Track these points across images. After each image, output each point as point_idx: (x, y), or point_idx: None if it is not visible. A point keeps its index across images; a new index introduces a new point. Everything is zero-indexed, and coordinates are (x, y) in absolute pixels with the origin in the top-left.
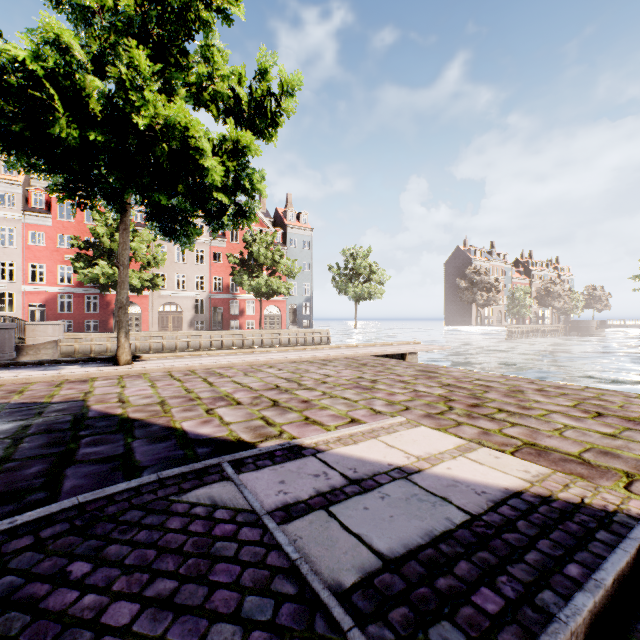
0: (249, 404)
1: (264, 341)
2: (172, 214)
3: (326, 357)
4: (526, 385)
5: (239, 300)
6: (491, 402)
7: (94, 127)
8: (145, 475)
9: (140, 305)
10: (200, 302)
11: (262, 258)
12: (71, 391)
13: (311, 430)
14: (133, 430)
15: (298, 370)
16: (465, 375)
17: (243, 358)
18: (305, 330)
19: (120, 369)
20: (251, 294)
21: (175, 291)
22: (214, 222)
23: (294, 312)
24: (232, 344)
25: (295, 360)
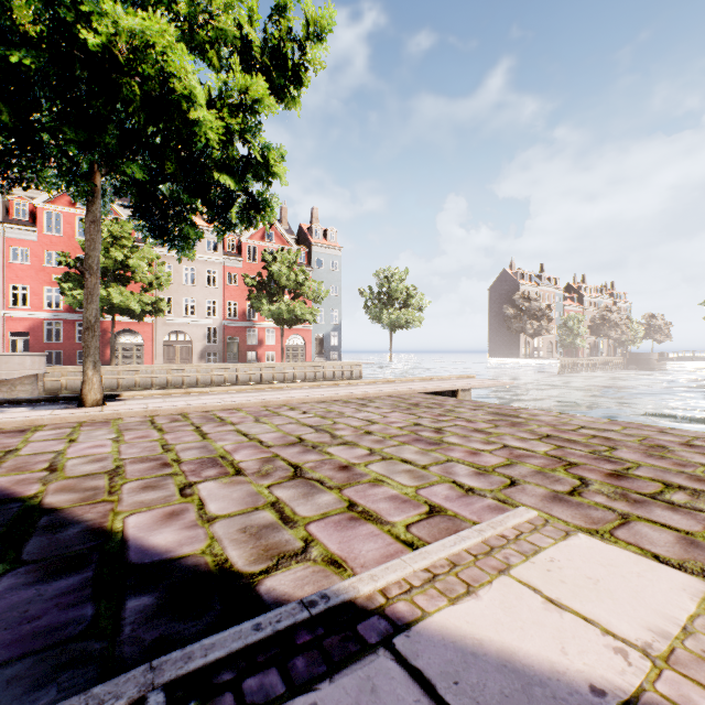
0: (255, 473)
1: (286, 375)
2: (162, 207)
3: (364, 395)
4: (660, 436)
5: (257, 328)
6: (637, 468)
7: (22, 48)
8: None
9: (142, 334)
10: (213, 331)
11: (284, 279)
12: None
13: (363, 536)
14: (27, 538)
15: (329, 413)
16: (560, 420)
17: (256, 396)
18: (333, 363)
19: (81, 413)
20: (271, 322)
21: (183, 318)
22: (219, 221)
23: (320, 342)
24: (249, 379)
25: (324, 399)
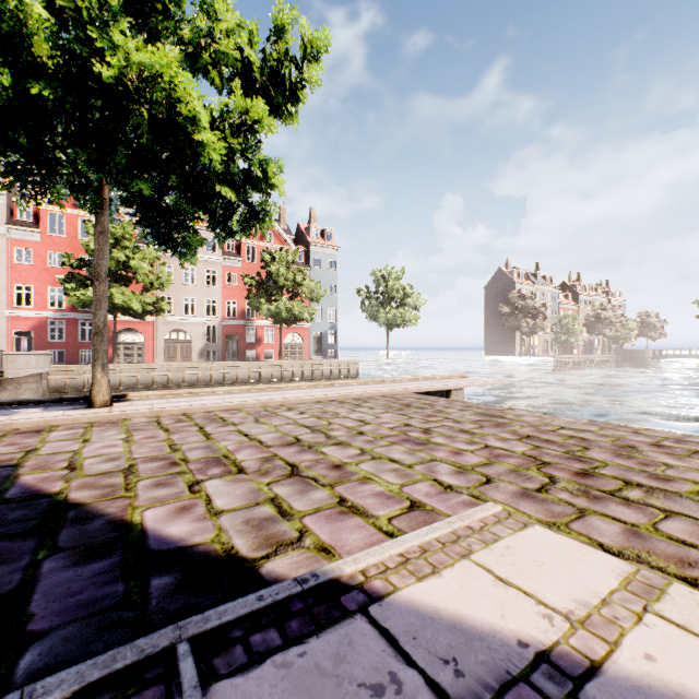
0: (255, 472)
1: (284, 373)
2: (166, 216)
3: (359, 395)
4: (632, 437)
5: (256, 327)
6: (604, 467)
7: (41, 79)
8: (22, 665)
9: (143, 332)
10: (212, 329)
11: (282, 279)
12: (9, 449)
13: (350, 528)
14: (59, 529)
15: (325, 414)
16: (542, 421)
17: (255, 397)
18: (331, 361)
19: (91, 414)
20: (270, 320)
21: (183, 317)
22: (220, 228)
23: (318, 341)
24: (248, 377)
25: (321, 399)
